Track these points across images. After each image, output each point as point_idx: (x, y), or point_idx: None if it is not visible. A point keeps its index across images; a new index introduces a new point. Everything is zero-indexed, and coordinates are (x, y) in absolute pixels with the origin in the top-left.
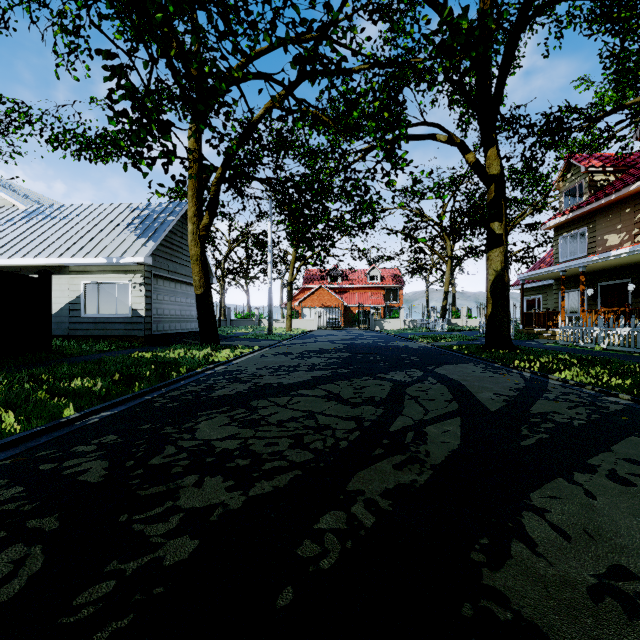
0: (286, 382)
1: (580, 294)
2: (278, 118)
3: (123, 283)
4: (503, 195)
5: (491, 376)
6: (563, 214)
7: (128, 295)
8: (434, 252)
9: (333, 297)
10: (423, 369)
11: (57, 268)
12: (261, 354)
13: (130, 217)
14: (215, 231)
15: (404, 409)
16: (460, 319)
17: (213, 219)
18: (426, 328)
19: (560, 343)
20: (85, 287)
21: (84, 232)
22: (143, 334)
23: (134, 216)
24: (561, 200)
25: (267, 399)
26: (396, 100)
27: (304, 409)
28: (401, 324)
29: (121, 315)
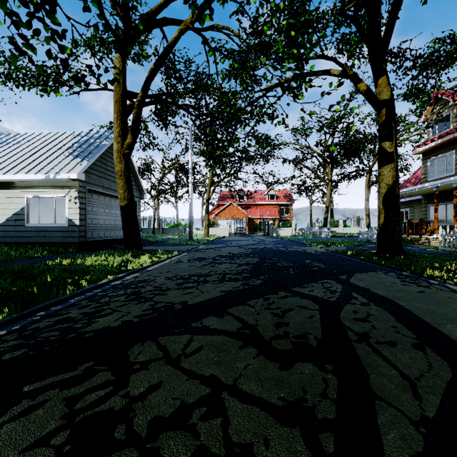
0: (191, 301)
1: (454, 206)
2: (184, 2)
3: (60, 197)
4: (393, 117)
5: (420, 291)
6: (432, 141)
7: (65, 207)
8: (318, 176)
9: (240, 211)
10: (337, 279)
11: (4, 184)
12: (177, 259)
13: (71, 142)
14: (152, 162)
15: (369, 374)
16: (338, 228)
17: (136, 139)
18: (312, 235)
19: (441, 249)
20: (28, 200)
21: (30, 154)
22: (77, 241)
23: (74, 141)
24: (429, 130)
25: (157, 340)
26: (305, 12)
27: (206, 373)
28: (292, 231)
29: (59, 224)
